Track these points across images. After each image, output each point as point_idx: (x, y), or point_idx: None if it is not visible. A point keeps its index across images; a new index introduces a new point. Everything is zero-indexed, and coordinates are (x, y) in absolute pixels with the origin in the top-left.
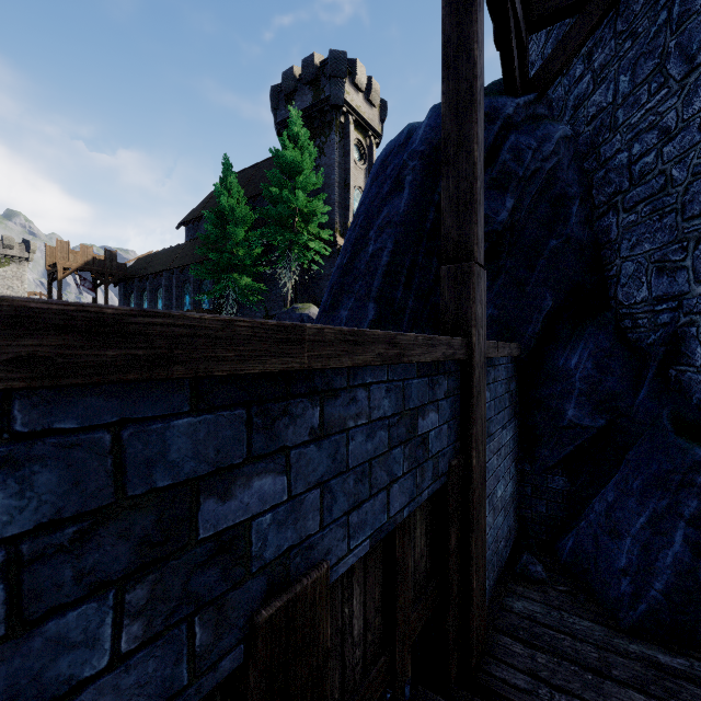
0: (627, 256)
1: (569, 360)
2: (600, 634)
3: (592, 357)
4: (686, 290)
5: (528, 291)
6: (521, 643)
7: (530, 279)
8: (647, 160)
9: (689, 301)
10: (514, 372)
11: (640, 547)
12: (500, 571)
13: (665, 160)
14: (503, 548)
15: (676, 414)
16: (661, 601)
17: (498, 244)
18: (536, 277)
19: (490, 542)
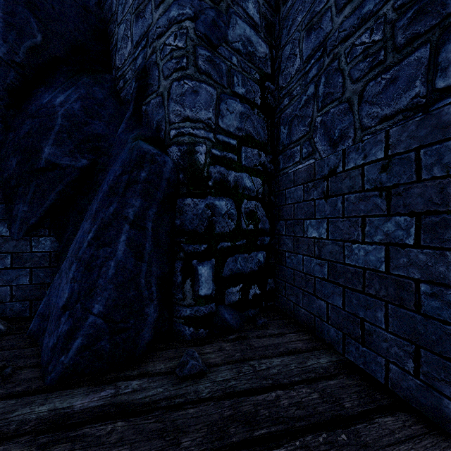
0: (121, 20)
1: (54, 98)
2: None
3: (81, 100)
4: (151, 22)
5: None
6: None
7: None
8: None
9: (152, 31)
10: None
11: (84, 268)
12: None
13: None
14: None
15: (139, 134)
16: (100, 327)
17: None
18: None
19: None
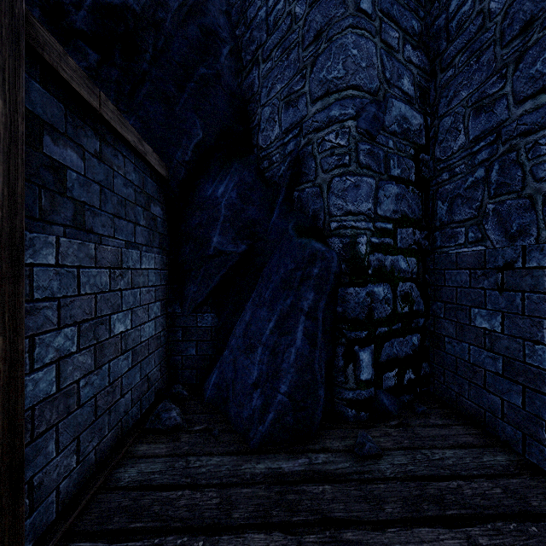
0: (265, 103)
1: (216, 190)
2: (228, 467)
3: (236, 188)
4: (305, 114)
5: (177, 111)
6: (108, 540)
7: (180, 99)
8: (279, 7)
9: (307, 123)
10: (159, 198)
11: (269, 353)
12: (121, 434)
13: (291, 1)
14: (131, 402)
15: (298, 224)
16: (286, 404)
17: (139, 36)
18: (185, 99)
19: (86, 395)
